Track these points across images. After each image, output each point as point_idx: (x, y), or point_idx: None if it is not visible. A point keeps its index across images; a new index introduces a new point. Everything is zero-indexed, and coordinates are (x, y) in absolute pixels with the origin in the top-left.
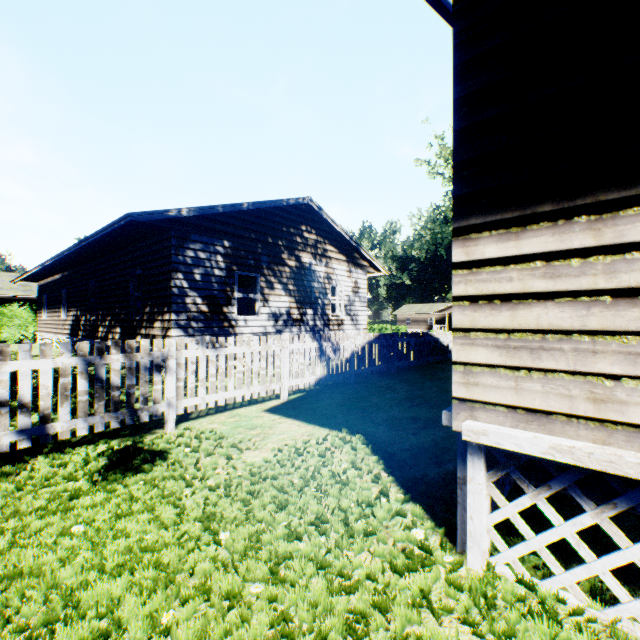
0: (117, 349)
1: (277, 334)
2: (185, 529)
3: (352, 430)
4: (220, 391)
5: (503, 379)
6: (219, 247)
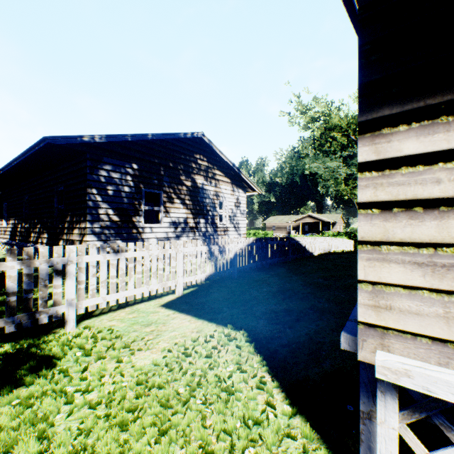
0: (13, 256)
1: (176, 238)
2: None
3: (236, 325)
4: (121, 290)
5: (427, 304)
6: (128, 169)
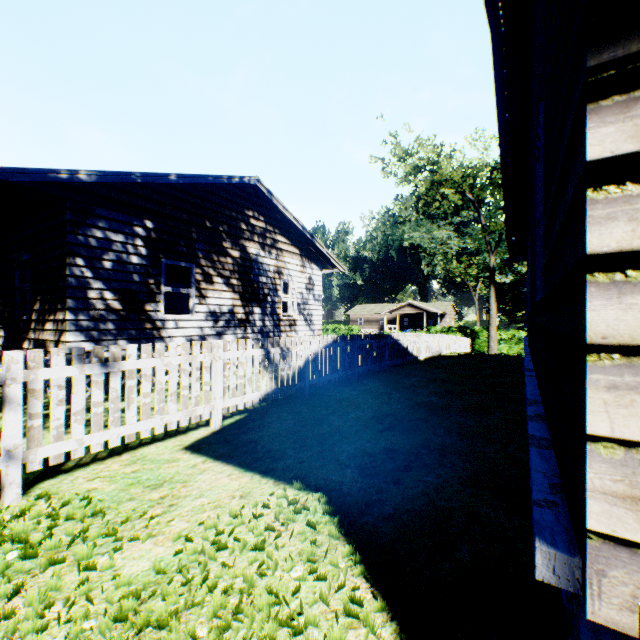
0: None
1: (217, 337)
2: None
3: (308, 480)
4: (112, 426)
5: None
6: (138, 228)
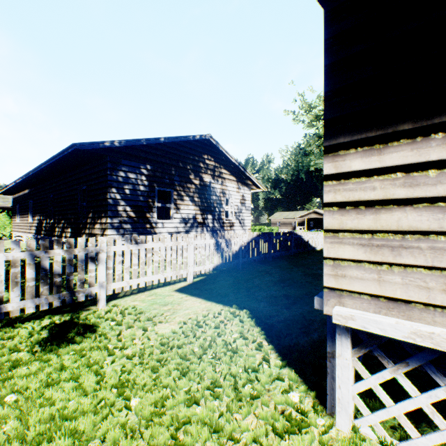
0: (59, 245)
1: (186, 233)
2: (102, 396)
3: (240, 306)
4: (141, 276)
5: (367, 272)
6: (143, 169)
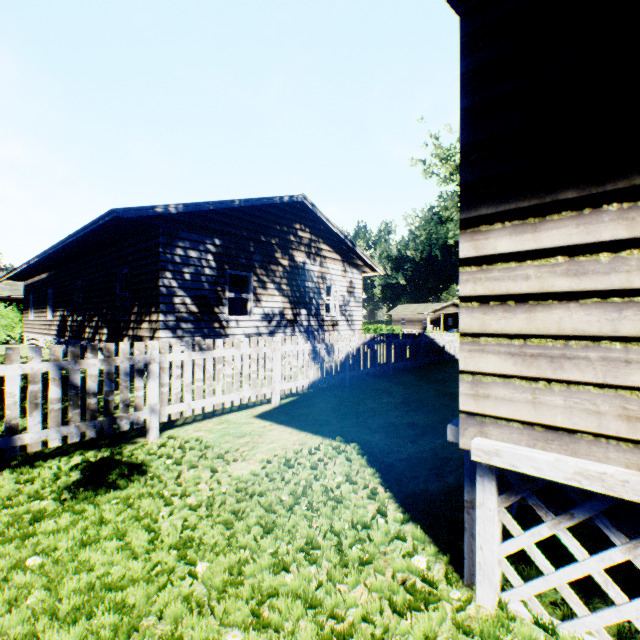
0: (94, 353)
1: (270, 335)
2: (158, 559)
3: (347, 438)
4: (207, 396)
5: (518, 391)
6: (210, 245)
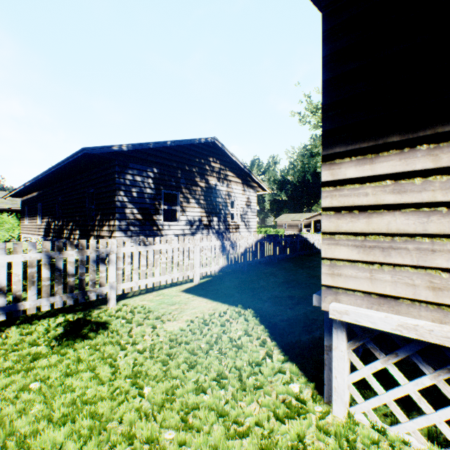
0: (72, 247)
1: (192, 235)
2: (117, 385)
3: (245, 306)
4: (149, 277)
5: (360, 271)
6: (150, 173)
